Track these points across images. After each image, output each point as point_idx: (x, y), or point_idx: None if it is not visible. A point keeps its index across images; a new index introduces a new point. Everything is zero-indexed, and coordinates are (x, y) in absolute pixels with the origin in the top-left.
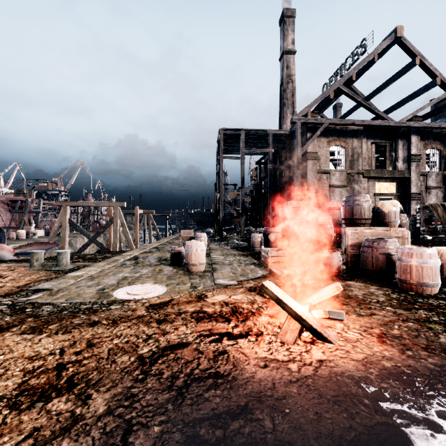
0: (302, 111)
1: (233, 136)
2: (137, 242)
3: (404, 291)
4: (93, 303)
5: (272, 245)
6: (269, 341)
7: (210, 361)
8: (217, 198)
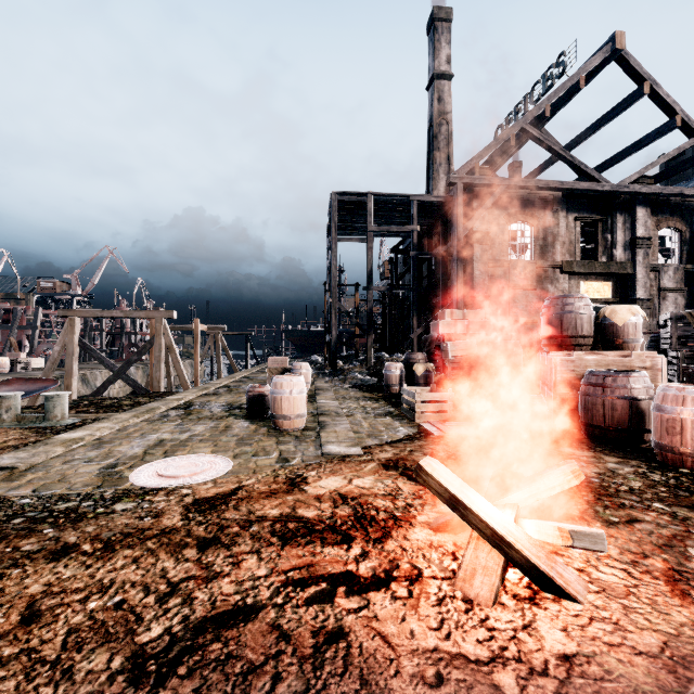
0: (465, 166)
1: (354, 206)
2: (197, 378)
3: (670, 467)
4: (83, 497)
5: (419, 382)
6: (438, 596)
7: (304, 665)
8: (327, 307)
